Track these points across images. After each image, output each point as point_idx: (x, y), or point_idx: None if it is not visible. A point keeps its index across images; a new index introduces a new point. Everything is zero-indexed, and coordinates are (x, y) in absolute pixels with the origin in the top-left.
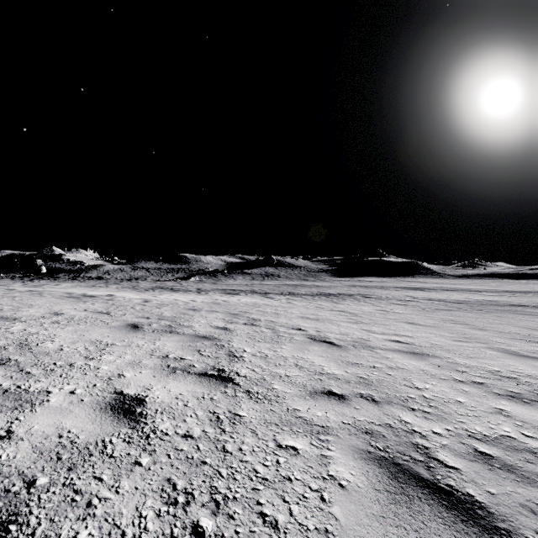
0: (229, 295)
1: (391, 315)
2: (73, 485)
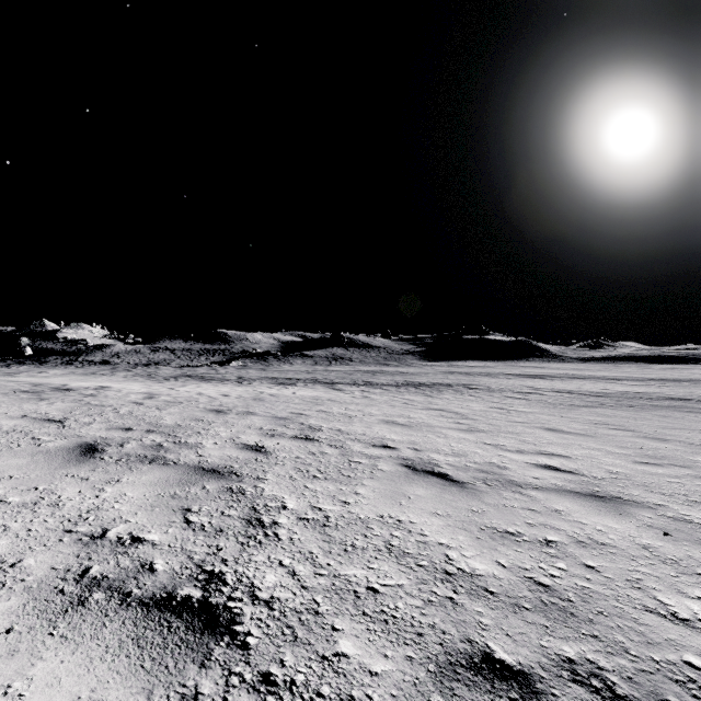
0: (281, 386)
1: (515, 416)
2: None
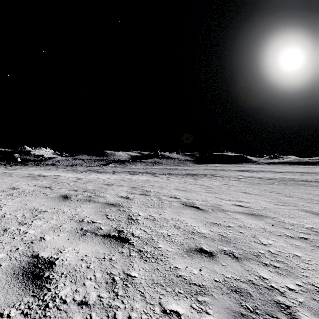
0: (131, 175)
1: (231, 187)
2: None
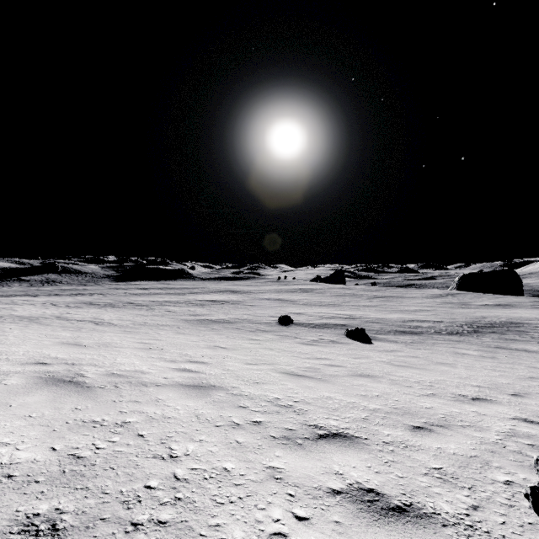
0: (7, 297)
1: (80, 298)
2: (3, 303)
